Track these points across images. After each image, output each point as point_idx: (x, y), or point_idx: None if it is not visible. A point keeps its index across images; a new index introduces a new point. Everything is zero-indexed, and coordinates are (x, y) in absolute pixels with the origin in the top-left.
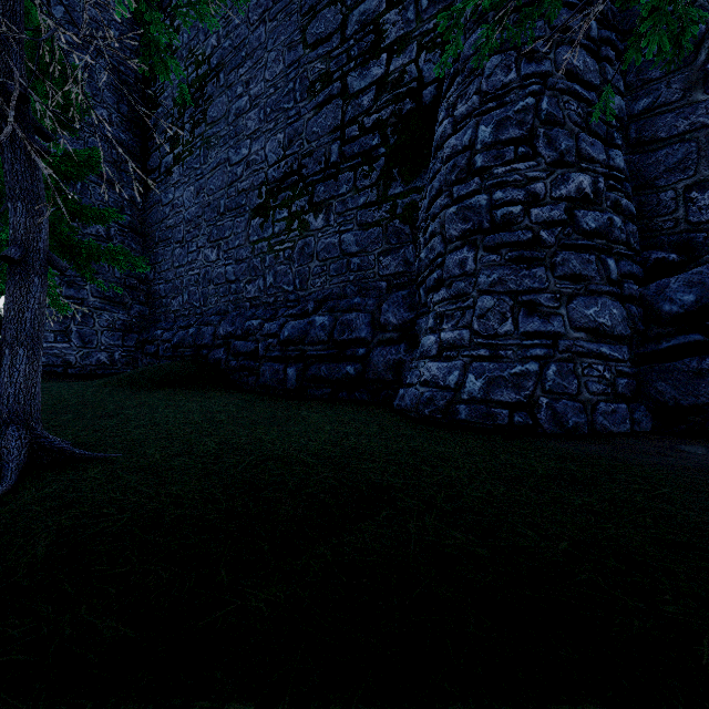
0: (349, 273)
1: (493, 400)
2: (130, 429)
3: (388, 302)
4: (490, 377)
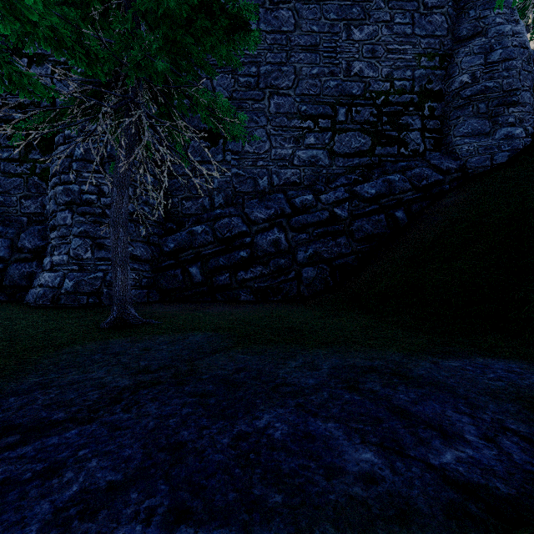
0: None
1: (79, 292)
2: None
3: (26, 233)
4: (77, 280)
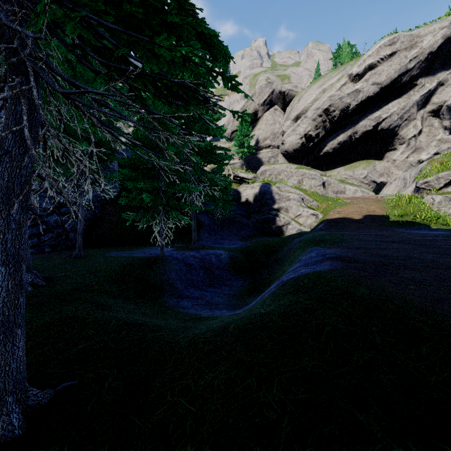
0: None
1: None
2: None
3: None
4: None
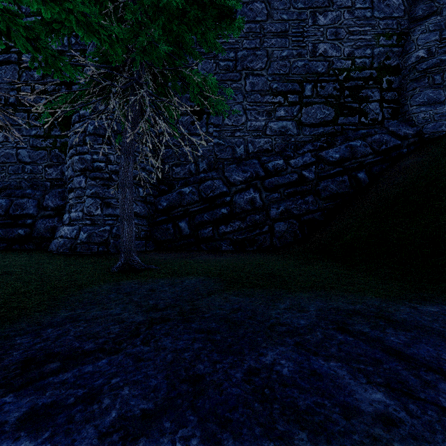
0: (24, 173)
1: (91, 242)
2: None
3: (49, 194)
4: (90, 232)
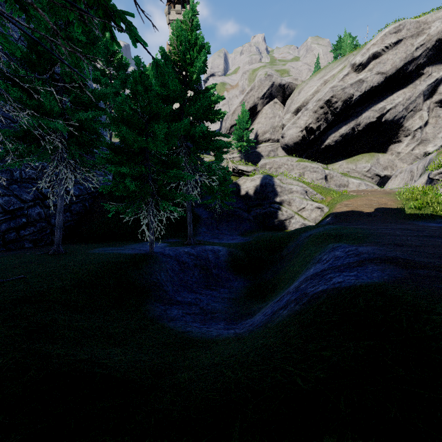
0: None
1: None
2: None
3: None
4: None
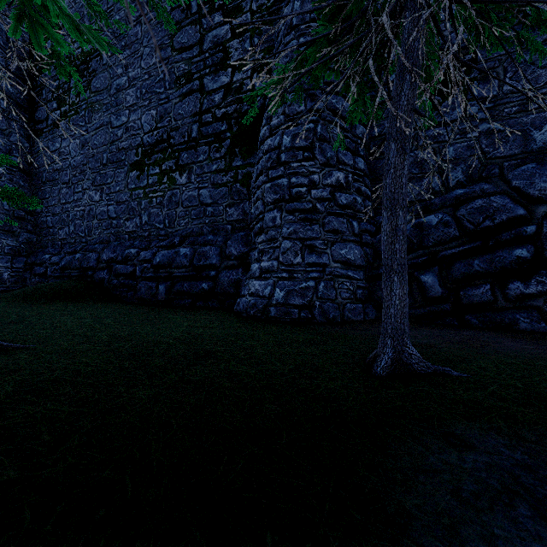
0: (205, 217)
1: (290, 304)
2: (37, 330)
3: (231, 240)
4: (288, 290)
